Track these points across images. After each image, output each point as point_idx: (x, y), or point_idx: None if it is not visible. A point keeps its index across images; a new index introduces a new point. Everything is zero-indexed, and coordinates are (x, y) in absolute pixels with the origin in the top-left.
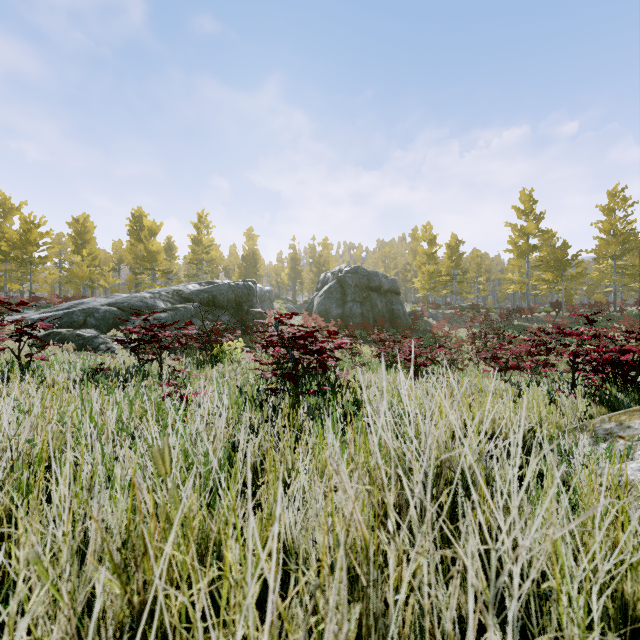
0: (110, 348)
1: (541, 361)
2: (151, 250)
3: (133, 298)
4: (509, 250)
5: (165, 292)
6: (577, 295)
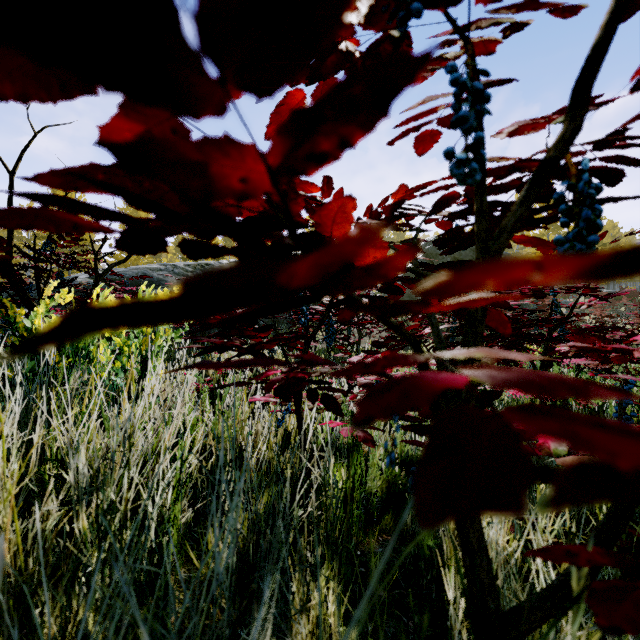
0: None
1: None
2: None
3: (132, 269)
4: None
5: (184, 264)
6: None
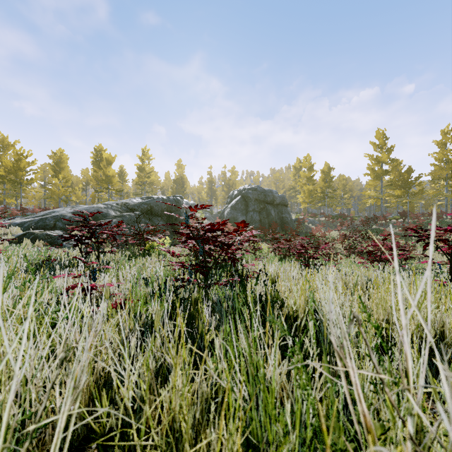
0: (57, 243)
1: (403, 255)
2: (108, 175)
3: (91, 208)
4: (368, 174)
5: (115, 204)
6: (417, 207)
